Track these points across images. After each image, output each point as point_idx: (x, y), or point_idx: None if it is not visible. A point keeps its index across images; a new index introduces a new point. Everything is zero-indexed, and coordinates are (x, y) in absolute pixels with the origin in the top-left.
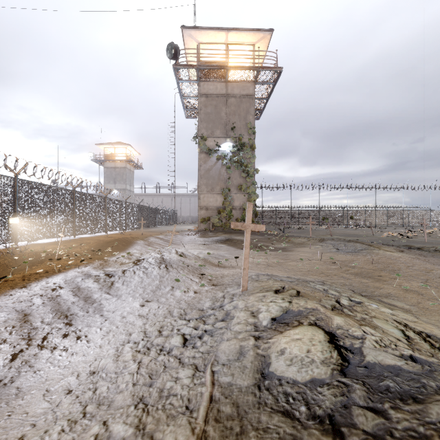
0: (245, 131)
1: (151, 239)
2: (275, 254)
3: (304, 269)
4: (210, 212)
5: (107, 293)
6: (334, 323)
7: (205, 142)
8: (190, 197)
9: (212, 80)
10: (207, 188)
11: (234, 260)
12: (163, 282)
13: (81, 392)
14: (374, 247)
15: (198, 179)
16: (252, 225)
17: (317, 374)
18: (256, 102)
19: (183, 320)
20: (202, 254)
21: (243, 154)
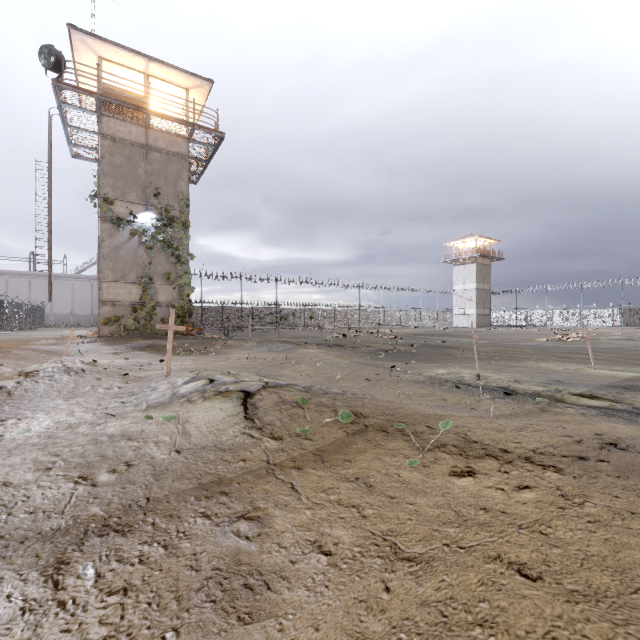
0: (175, 201)
1: (15, 351)
2: (207, 357)
3: (230, 366)
4: (119, 309)
5: (11, 399)
6: (217, 376)
7: (112, 207)
8: (72, 281)
9: (122, 119)
10: (115, 275)
11: (159, 365)
12: (80, 384)
13: (58, 426)
14: (300, 346)
15: (98, 260)
16: (175, 326)
17: (198, 387)
18: (191, 163)
19: (117, 398)
20: (115, 363)
21: (173, 232)
